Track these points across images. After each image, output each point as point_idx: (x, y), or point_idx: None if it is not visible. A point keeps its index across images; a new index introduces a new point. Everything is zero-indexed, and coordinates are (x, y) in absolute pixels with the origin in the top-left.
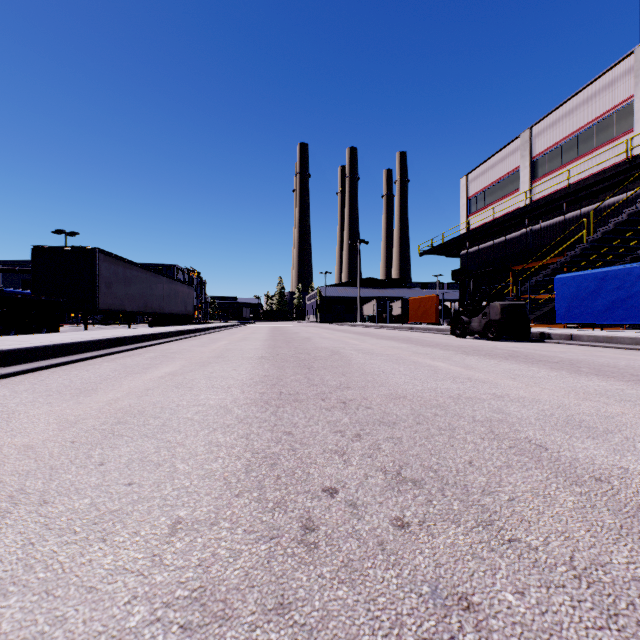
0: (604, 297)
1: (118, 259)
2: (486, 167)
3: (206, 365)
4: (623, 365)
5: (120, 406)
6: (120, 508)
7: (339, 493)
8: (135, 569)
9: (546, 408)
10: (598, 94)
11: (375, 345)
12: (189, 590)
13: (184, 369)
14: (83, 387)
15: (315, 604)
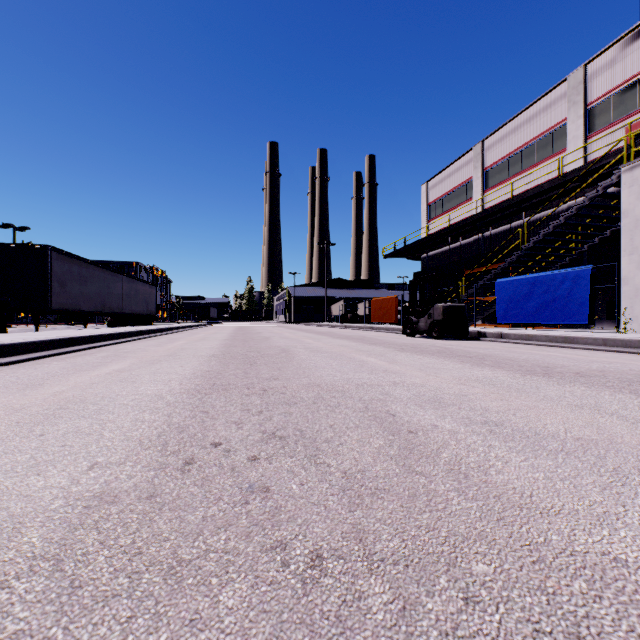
0: (534, 300)
1: (73, 257)
2: (444, 176)
3: (155, 363)
4: (522, 358)
5: (64, 397)
6: (53, 459)
7: (222, 445)
8: (59, 486)
9: (424, 391)
10: (538, 115)
11: (327, 344)
12: (94, 493)
13: (133, 366)
14: (30, 383)
15: (173, 494)
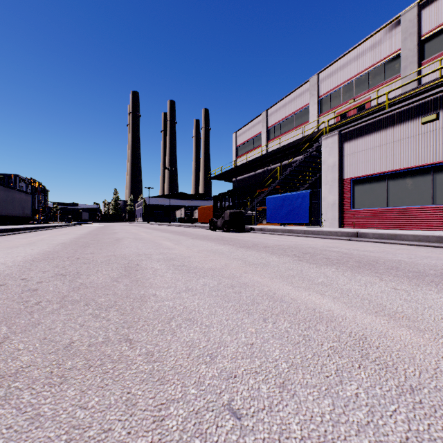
0: (285, 209)
1: None
2: (246, 129)
3: (13, 248)
4: (253, 241)
5: None
6: None
7: (27, 279)
8: None
9: (172, 255)
10: (296, 99)
11: (152, 235)
12: None
13: None
14: None
15: None
